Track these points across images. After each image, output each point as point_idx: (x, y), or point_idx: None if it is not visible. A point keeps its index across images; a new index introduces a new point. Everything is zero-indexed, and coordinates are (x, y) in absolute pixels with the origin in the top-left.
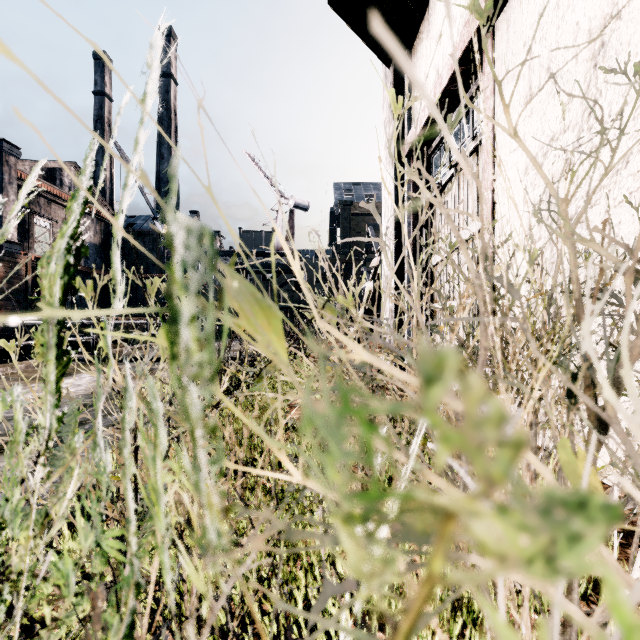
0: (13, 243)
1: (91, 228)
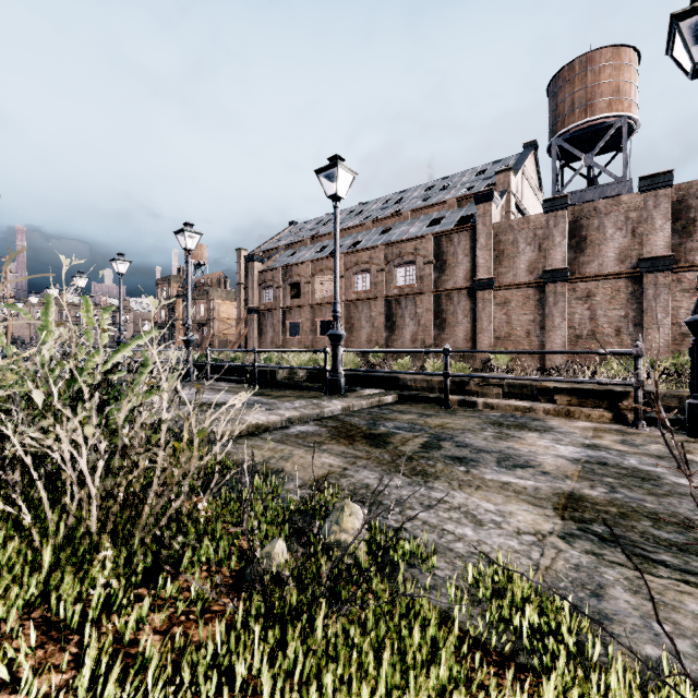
0: None
1: None
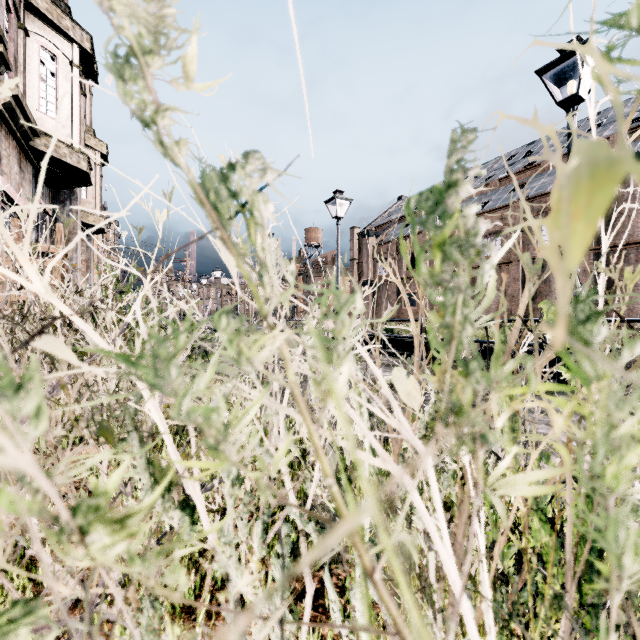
0: None
1: None
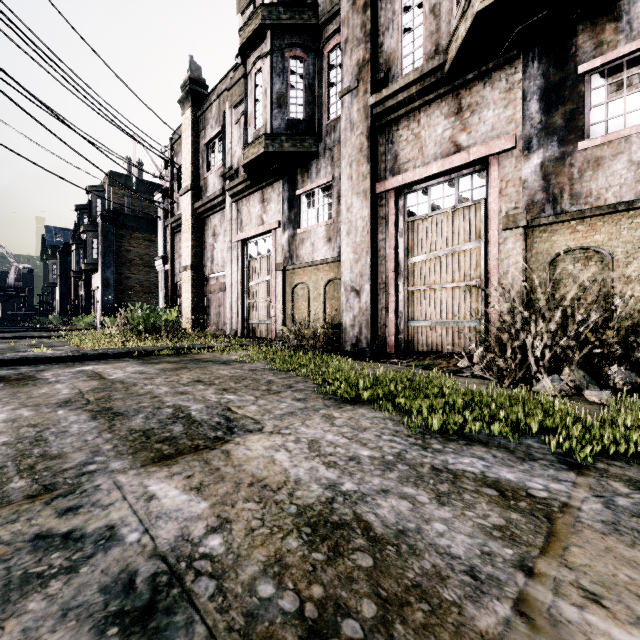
0: None
1: None
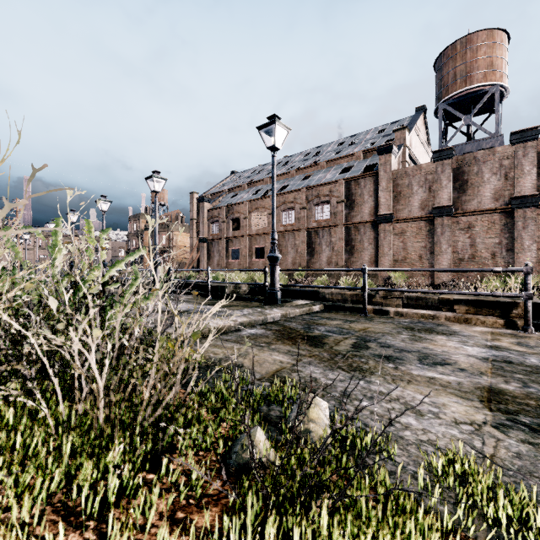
0: None
1: None
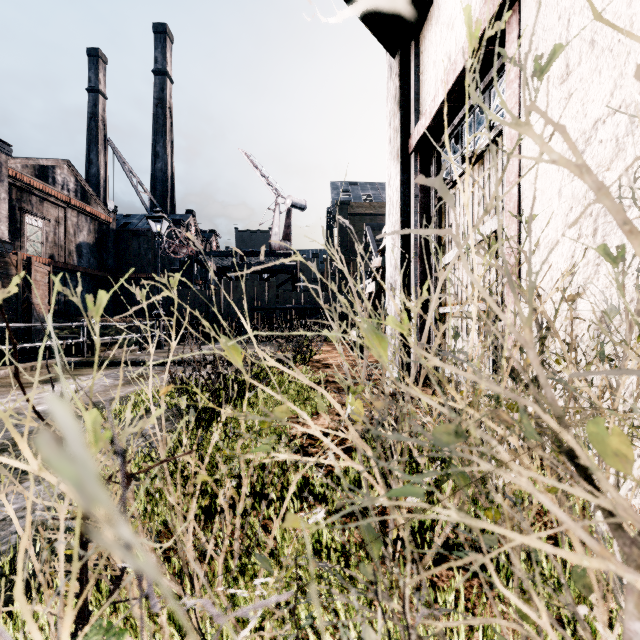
0: (4, 242)
1: (85, 227)
